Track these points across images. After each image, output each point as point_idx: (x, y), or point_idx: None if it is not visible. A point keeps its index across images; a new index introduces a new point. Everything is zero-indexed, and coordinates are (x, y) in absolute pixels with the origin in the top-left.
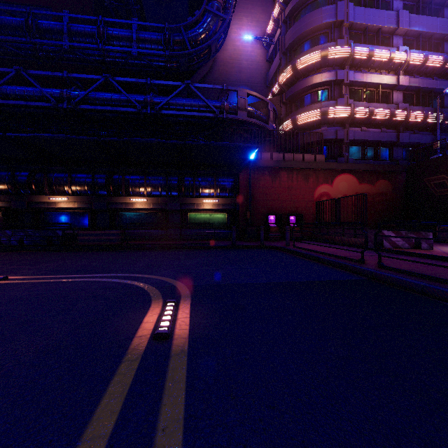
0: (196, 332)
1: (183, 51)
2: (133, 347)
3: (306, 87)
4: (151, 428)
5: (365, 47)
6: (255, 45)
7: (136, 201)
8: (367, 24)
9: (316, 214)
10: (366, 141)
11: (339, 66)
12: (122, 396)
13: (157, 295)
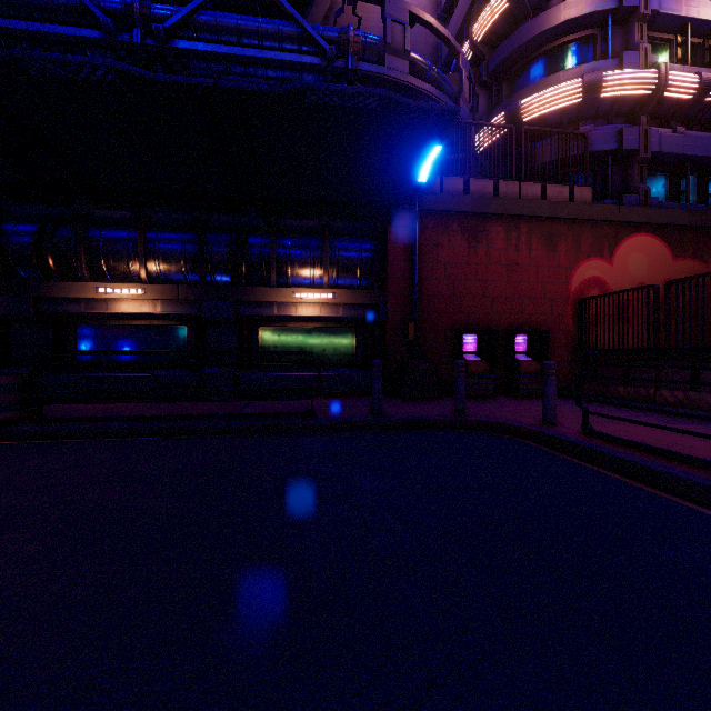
0: None
1: None
2: None
3: (543, 33)
4: None
5: None
6: None
7: (114, 294)
8: None
9: (581, 330)
10: (685, 158)
11: None
12: None
13: None
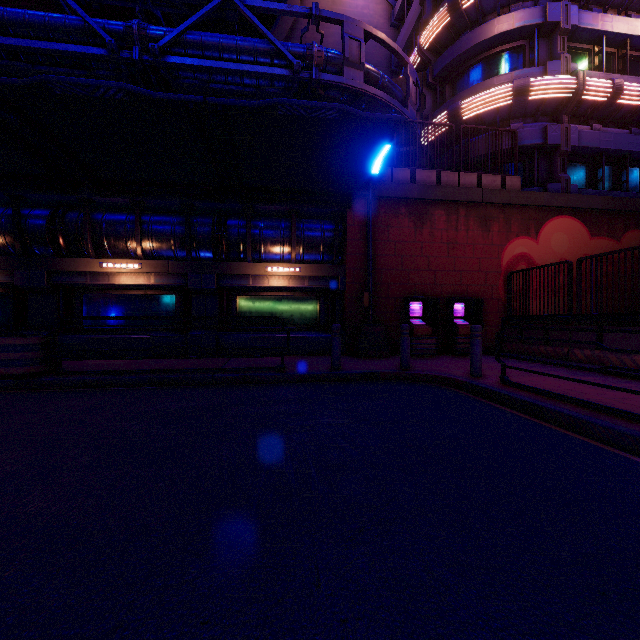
0: None
1: None
2: None
3: (480, 43)
4: None
5: None
6: None
7: (115, 268)
8: None
9: (510, 299)
10: (601, 151)
11: None
12: None
13: None
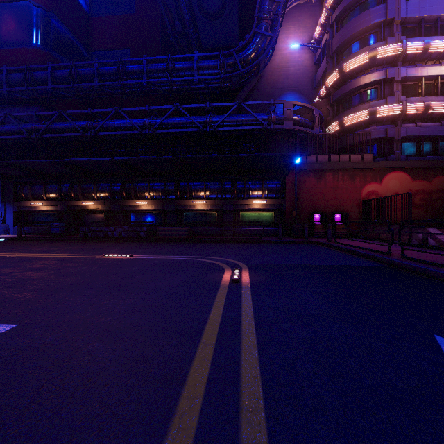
0: (253, 281)
1: (235, 72)
2: (222, 284)
3: (354, 88)
4: (239, 301)
5: (419, 41)
6: (303, 50)
7: (197, 203)
8: (422, 16)
9: (363, 212)
10: (421, 136)
11: (390, 63)
12: (225, 295)
13: (226, 267)
